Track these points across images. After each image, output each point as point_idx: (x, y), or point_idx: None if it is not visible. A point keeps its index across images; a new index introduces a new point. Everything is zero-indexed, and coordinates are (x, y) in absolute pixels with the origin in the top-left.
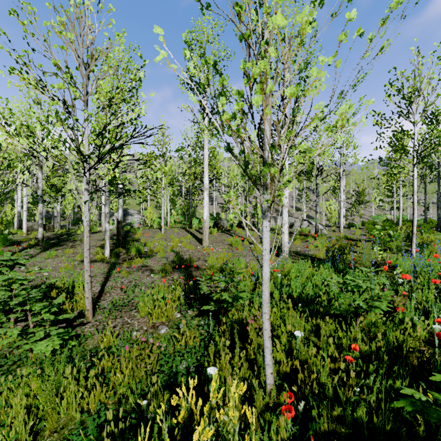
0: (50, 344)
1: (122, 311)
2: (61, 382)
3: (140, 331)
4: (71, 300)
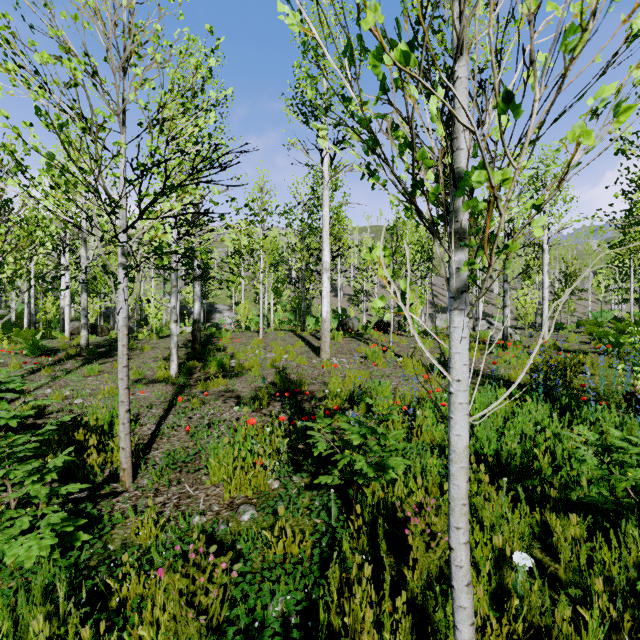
0: (34, 546)
1: (182, 471)
2: None
3: (207, 513)
4: (105, 447)
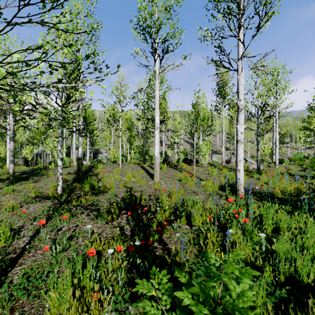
0: None
1: (31, 294)
2: None
3: None
4: None
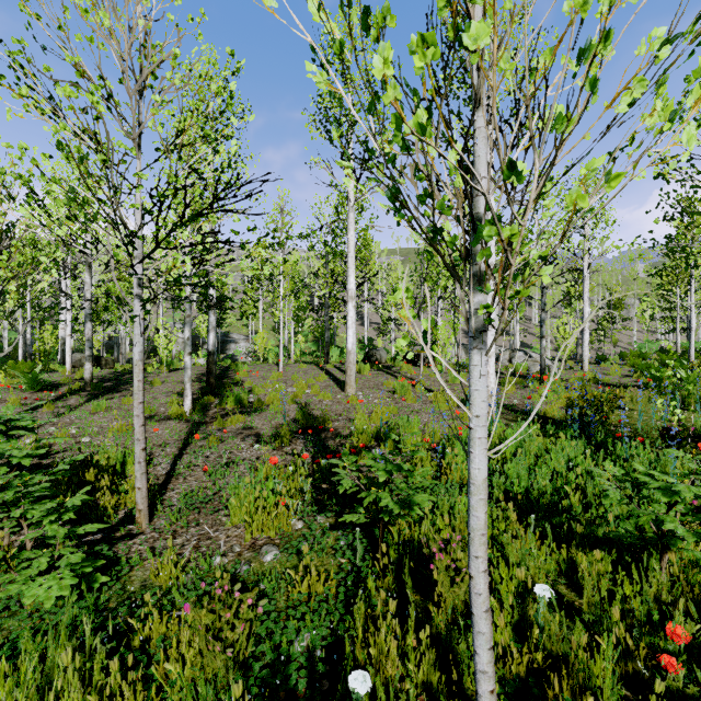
0: (54, 586)
1: (201, 512)
2: (57, 676)
3: (228, 554)
4: (118, 488)
